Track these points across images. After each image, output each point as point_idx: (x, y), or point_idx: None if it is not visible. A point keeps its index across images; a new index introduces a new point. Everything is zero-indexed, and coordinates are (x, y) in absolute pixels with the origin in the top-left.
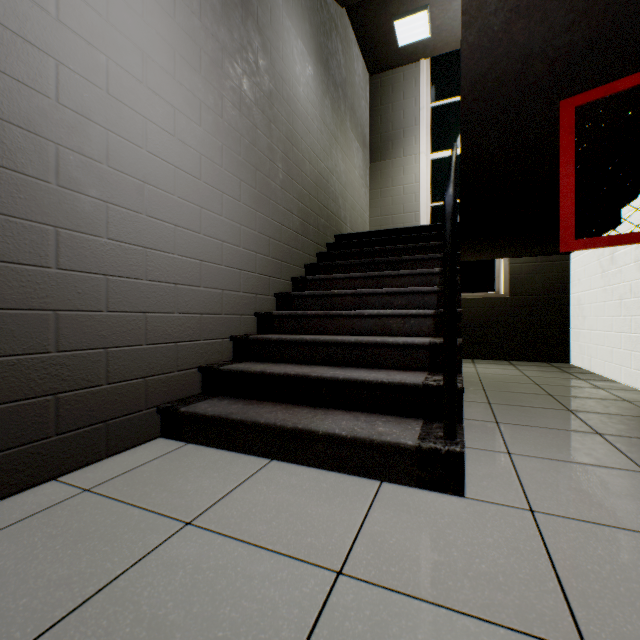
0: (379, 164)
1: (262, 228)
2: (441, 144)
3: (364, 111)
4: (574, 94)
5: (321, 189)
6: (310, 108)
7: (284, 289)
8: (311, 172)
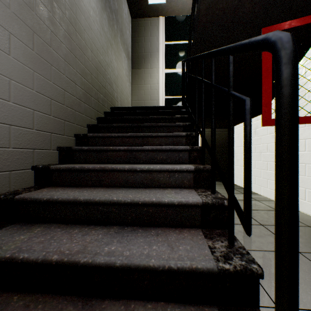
0: (137, 70)
1: (42, 88)
2: (170, 65)
3: (128, 37)
4: (260, 32)
5: (100, 73)
6: (92, 12)
7: (67, 143)
8: (92, 58)
